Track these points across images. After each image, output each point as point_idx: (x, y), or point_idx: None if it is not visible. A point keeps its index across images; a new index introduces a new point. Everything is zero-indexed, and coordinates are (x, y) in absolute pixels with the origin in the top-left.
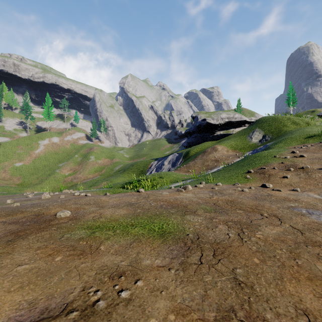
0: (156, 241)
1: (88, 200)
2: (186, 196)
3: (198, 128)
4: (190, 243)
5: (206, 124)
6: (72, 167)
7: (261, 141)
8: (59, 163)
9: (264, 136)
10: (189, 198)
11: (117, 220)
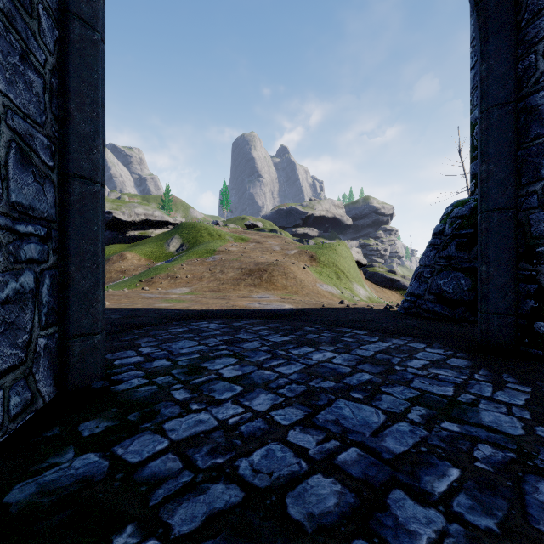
0: None
1: None
2: None
3: None
4: None
5: (112, 218)
6: None
7: (179, 250)
8: None
9: (182, 244)
10: None
11: None
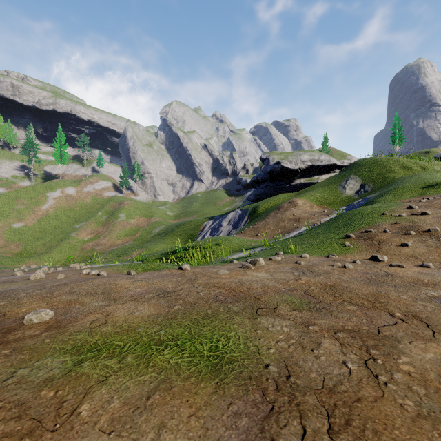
0: (202, 386)
1: (95, 287)
2: (258, 278)
3: (270, 174)
4: (275, 391)
5: (280, 168)
6: (93, 229)
7: (359, 192)
8: (76, 224)
9: (362, 185)
10: (263, 281)
11: (134, 329)
